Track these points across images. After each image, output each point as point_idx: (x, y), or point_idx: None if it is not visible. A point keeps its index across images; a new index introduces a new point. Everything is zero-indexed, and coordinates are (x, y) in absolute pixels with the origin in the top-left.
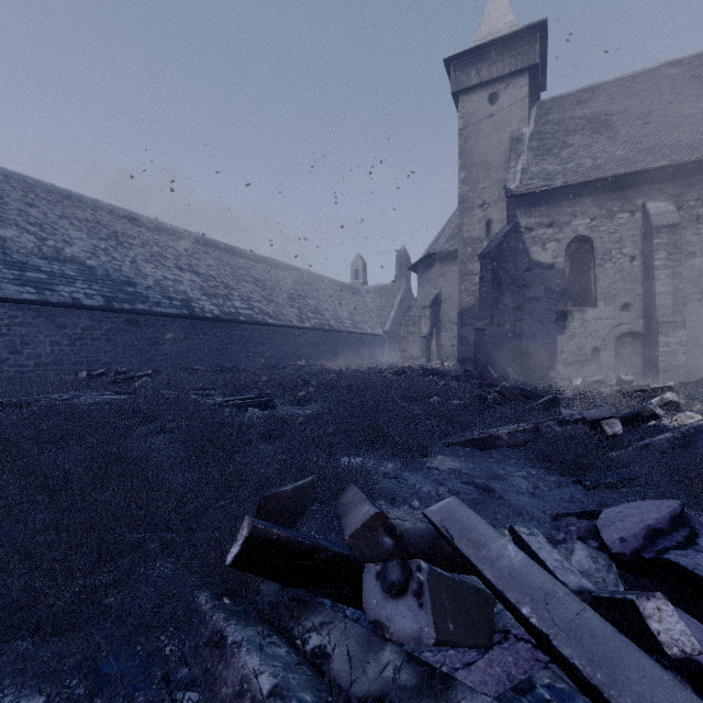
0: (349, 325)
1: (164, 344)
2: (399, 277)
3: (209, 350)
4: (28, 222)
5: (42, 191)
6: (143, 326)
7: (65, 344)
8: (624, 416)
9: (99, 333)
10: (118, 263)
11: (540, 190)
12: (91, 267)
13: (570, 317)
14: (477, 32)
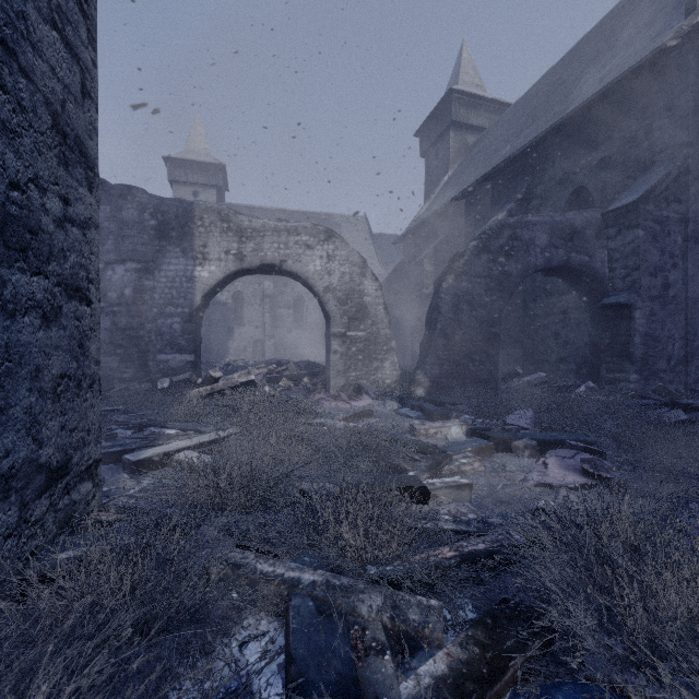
0: None
1: None
2: None
3: None
4: None
5: None
6: None
7: None
8: (225, 365)
9: None
10: None
11: None
12: None
13: (234, 331)
14: (185, 144)
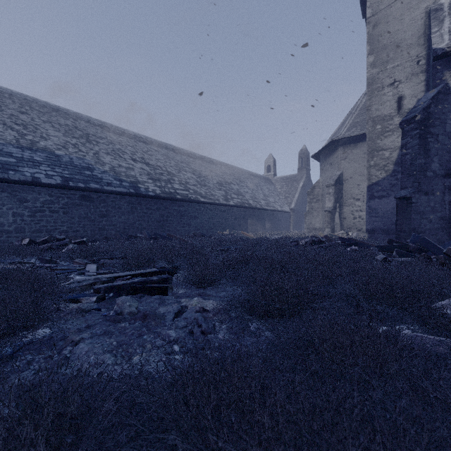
0: (264, 204)
1: (113, 216)
2: (301, 169)
3: (151, 222)
4: (14, 123)
5: (37, 105)
6: (95, 202)
7: (26, 215)
8: None
9: (57, 206)
10: (82, 153)
11: None
12: (58, 155)
13: None
14: None
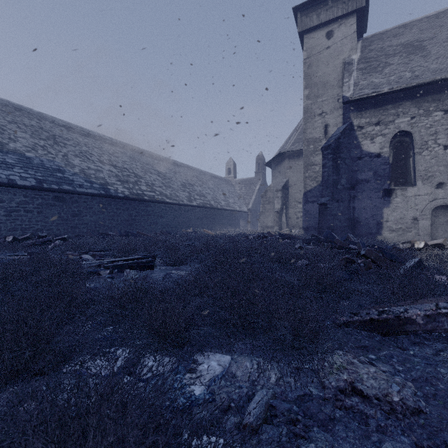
0: (224, 204)
1: (85, 215)
2: (258, 172)
3: (121, 221)
4: None
5: None
6: (68, 202)
7: (2, 214)
8: None
9: (31, 206)
10: (52, 156)
11: (371, 96)
12: (29, 158)
13: (394, 194)
14: None
